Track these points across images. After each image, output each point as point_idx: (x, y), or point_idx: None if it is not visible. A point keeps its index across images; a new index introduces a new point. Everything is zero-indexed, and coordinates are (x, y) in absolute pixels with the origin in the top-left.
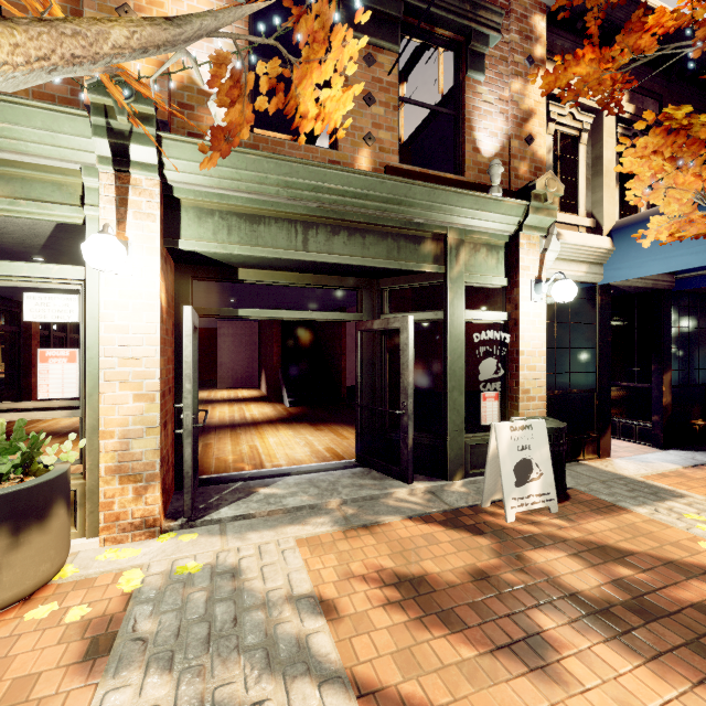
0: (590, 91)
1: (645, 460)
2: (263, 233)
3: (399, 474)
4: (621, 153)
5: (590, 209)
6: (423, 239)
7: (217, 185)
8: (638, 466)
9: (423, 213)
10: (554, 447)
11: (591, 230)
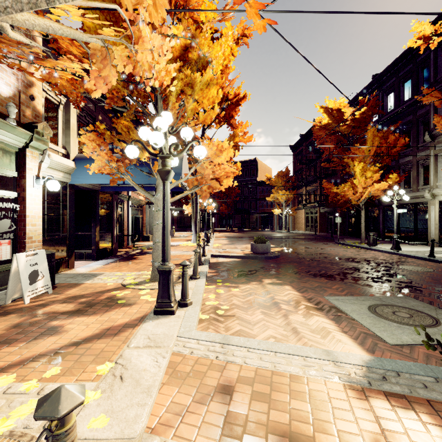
0: (67, 93)
1: (90, 266)
2: None
3: None
4: (79, 122)
5: (65, 144)
6: None
7: None
8: (87, 268)
9: None
10: (49, 263)
11: (65, 155)
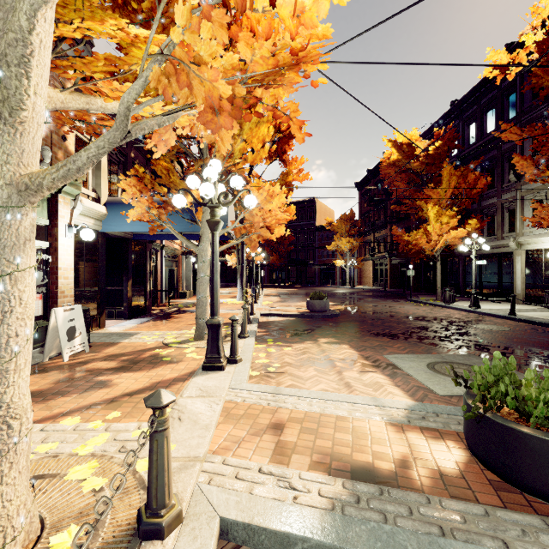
0: (102, 132)
1: (122, 325)
2: None
3: None
4: (110, 161)
5: (95, 187)
6: None
7: None
8: (120, 328)
9: None
10: (85, 320)
11: (95, 199)
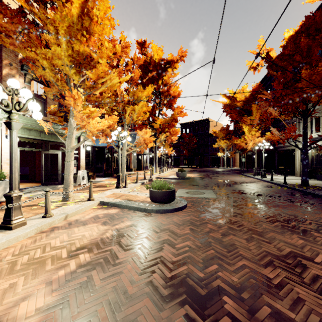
0: None
1: (101, 179)
2: (31, 133)
3: (58, 183)
4: None
5: None
6: (62, 136)
7: (25, 123)
8: (100, 179)
9: (63, 131)
10: (87, 175)
11: None
